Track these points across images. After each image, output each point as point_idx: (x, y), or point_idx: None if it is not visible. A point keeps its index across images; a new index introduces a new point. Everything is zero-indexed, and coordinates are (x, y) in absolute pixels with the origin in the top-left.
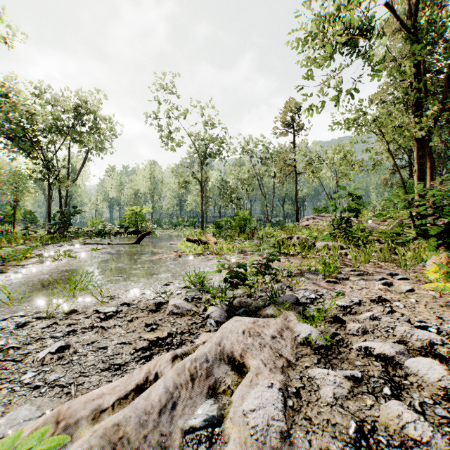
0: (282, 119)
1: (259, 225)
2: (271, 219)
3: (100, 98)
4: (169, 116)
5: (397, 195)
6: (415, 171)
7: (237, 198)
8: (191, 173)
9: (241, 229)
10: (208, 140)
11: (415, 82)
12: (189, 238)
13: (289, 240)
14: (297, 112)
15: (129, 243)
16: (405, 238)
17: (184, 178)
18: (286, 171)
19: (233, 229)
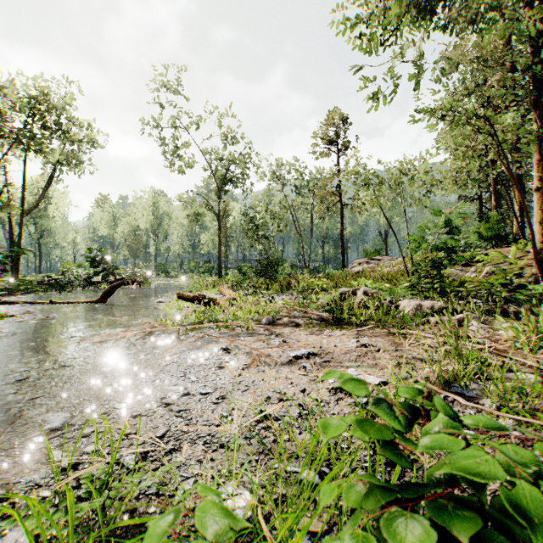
0: (324, 133)
1: (295, 271)
2: (308, 264)
3: (72, 93)
4: (175, 126)
5: (477, 231)
6: (537, 189)
7: (265, 236)
8: (205, 202)
9: (271, 277)
10: (228, 161)
11: (542, 48)
12: (183, 294)
13: (350, 297)
14: (344, 126)
15: (87, 301)
16: (528, 292)
17: (195, 209)
18: (328, 204)
19: (260, 277)
